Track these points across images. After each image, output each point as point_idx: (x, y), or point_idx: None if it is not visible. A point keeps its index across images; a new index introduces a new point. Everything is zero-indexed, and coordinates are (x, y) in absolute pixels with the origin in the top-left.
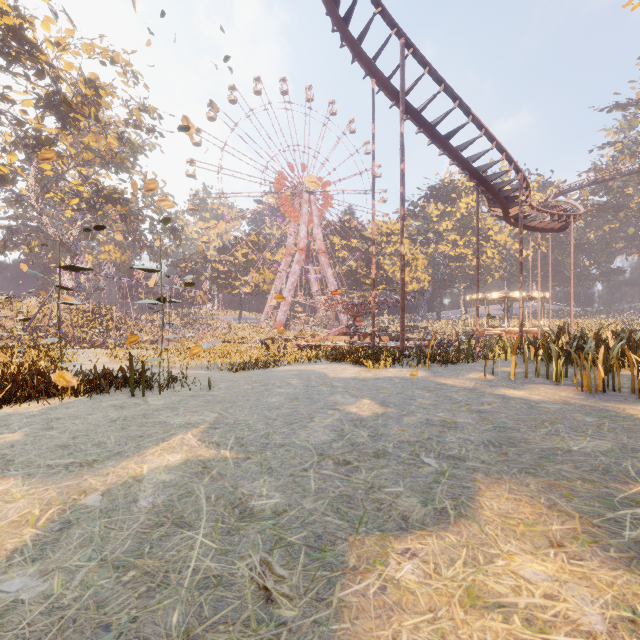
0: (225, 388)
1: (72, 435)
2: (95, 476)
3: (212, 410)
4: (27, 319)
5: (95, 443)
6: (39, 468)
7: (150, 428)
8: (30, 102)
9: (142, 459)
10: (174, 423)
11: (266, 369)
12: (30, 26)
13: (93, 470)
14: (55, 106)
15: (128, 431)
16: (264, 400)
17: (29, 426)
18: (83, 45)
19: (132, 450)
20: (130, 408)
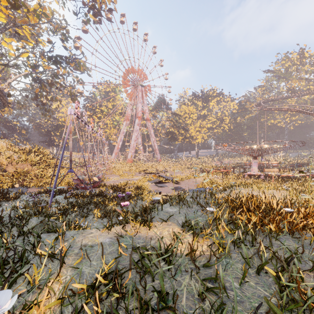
0: None
1: None
2: None
3: None
4: None
5: None
6: None
7: None
8: None
9: None
10: None
11: None
12: None
13: None
14: None
15: None
16: None
17: None
18: None
19: None
20: None
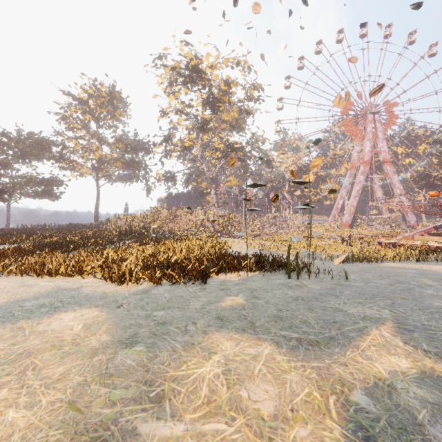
0: (360, 280)
1: (276, 307)
2: (335, 363)
3: (377, 304)
4: (215, 220)
5: (300, 320)
6: (278, 337)
7: (334, 314)
8: (199, 104)
9: (364, 353)
10: (352, 313)
11: (370, 263)
12: (201, 61)
13: (326, 354)
14: (210, 102)
15: (317, 313)
16: (425, 302)
17: (242, 292)
18: (224, 61)
19: (342, 337)
20: (297, 289)
